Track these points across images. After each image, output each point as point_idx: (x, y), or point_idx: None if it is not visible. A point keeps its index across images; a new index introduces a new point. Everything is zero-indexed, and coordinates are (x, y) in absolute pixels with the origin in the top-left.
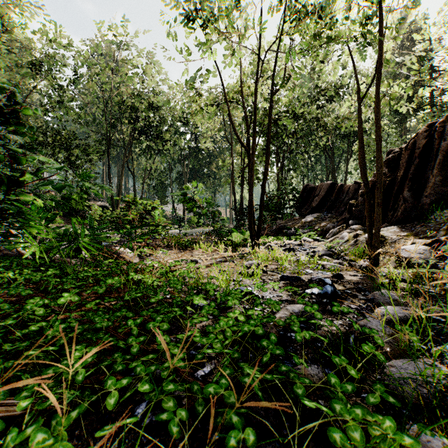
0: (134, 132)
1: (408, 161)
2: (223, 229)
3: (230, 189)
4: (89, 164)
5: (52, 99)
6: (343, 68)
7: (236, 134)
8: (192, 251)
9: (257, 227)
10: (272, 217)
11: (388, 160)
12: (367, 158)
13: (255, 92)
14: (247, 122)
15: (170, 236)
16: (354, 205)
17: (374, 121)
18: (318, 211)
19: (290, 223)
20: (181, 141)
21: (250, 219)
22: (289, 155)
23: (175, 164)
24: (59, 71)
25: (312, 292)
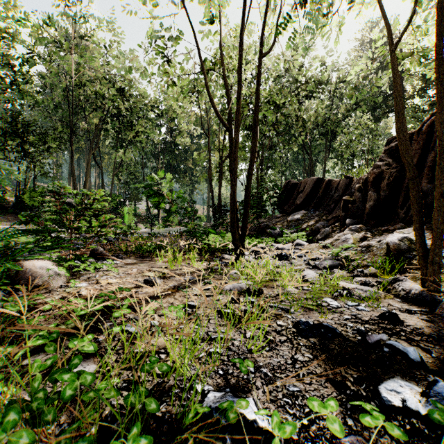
0: (103, 122)
1: (423, 147)
2: (198, 230)
3: (208, 186)
4: (48, 154)
5: (2, 78)
6: (321, 66)
7: (213, 106)
8: (155, 260)
9: (242, 228)
10: (255, 215)
11: (390, 149)
12: (344, 157)
13: (240, 42)
14: (228, 92)
15: (137, 236)
16: (350, 201)
17: (435, 61)
18: (303, 208)
19: (273, 222)
20: (155, 134)
21: (233, 217)
22: (268, 152)
23: (149, 158)
24: (7, 45)
25: (408, 405)
